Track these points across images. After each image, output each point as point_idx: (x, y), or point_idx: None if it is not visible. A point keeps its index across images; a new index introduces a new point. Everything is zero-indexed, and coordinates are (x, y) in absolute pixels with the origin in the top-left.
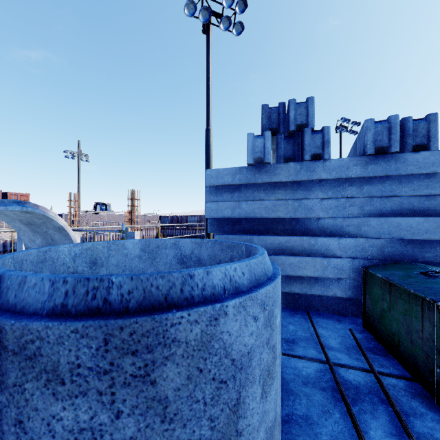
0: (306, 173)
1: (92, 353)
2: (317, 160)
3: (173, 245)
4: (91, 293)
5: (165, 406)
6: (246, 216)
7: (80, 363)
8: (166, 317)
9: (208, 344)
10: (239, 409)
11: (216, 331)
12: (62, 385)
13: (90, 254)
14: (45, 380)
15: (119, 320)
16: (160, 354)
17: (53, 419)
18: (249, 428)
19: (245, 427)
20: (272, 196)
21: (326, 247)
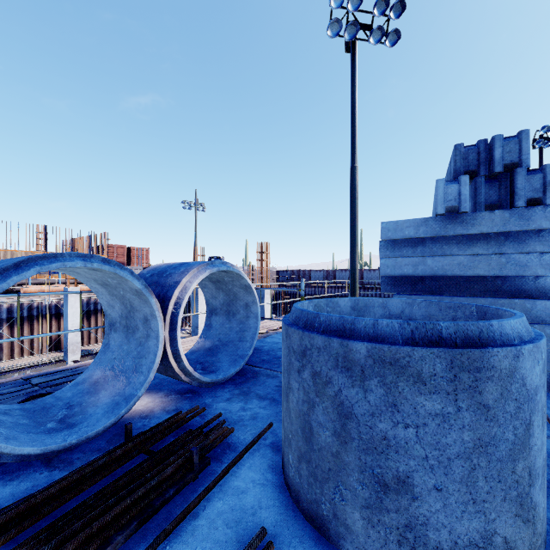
0: (518, 222)
1: (443, 368)
2: (534, 206)
3: (381, 304)
4: (429, 332)
5: (487, 410)
6: (432, 274)
7: (435, 373)
8: (488, 351)
9: (512, 374)
10: (530, 429)
11: (517, 366)
12: (424, 385)
13: (316, 310)
14: (412, 381)
15: (460, 349)
16: (484, 374)
17: (417, 405)
18: (535, 447)
19: (533, 445)
20: (468, 251)
21: (549, 312)
